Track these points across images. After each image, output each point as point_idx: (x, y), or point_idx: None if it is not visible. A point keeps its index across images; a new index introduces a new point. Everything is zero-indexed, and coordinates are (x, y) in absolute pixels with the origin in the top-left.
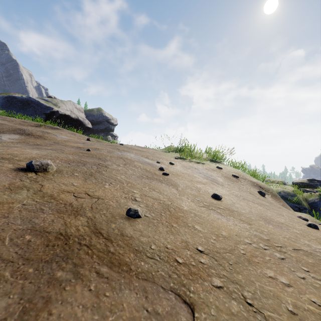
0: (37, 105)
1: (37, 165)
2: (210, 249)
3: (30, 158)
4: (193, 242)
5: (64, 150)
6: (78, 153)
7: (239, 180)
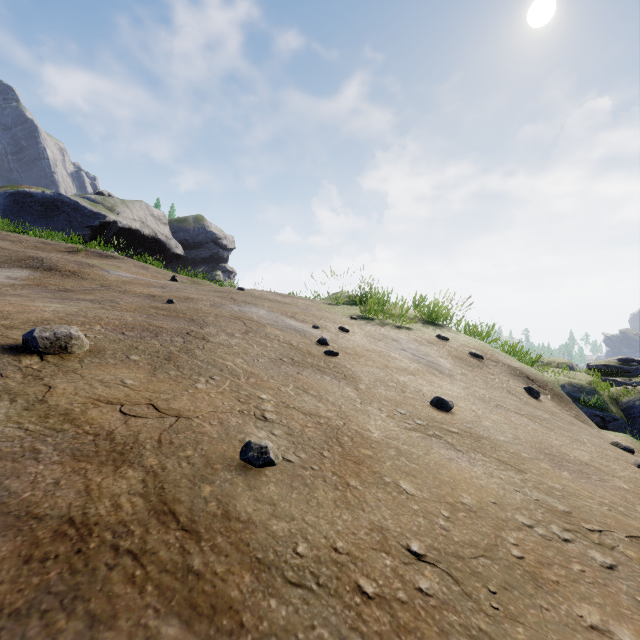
0: (75, 209)
1: (45, 338)
2: (439, 548)
3: (38, 321)
4: (398, 528)
5: (120, 302)
6: (147, 309)
7: (484, 363)
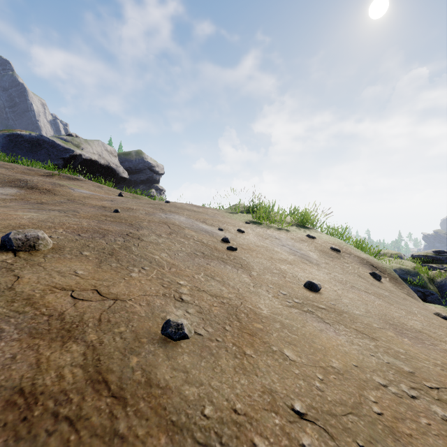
0: (52, 146)
1: (18, 239)
2: (317, 407)
3: (16, 226)
4: (284, 390)
5: (80, 211)
6: (99, 217)
7: (341, 255)
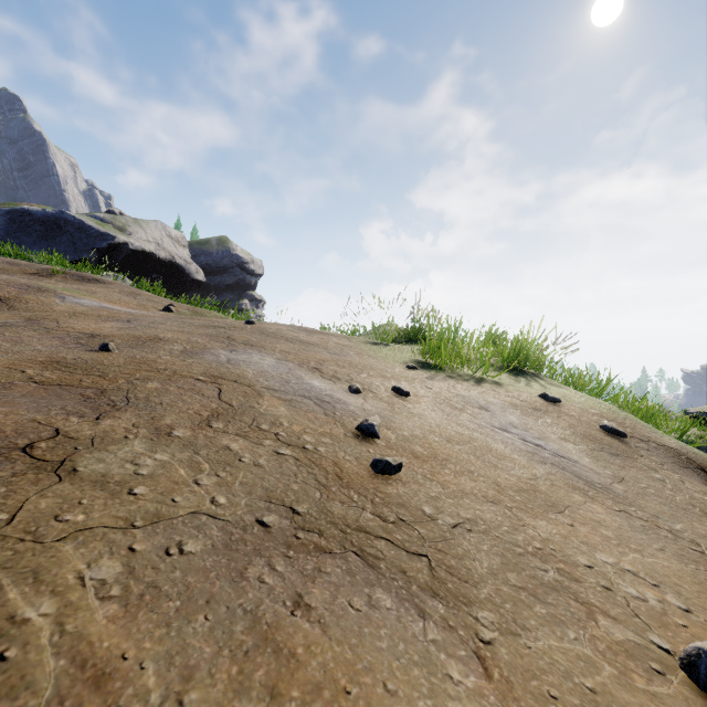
0: (80, 229)
1: None
2: None
3: None
4: None
5: None
6: (21, 369)
7: (631, 446)
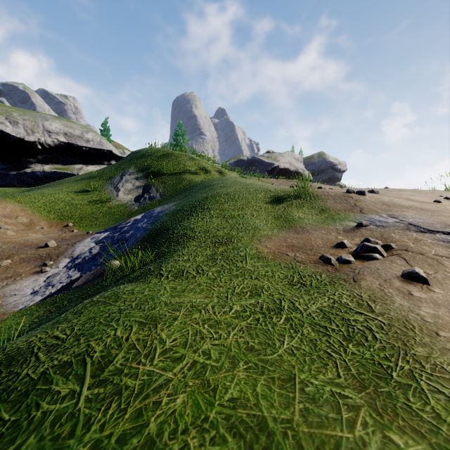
0: (260, 163)
1: (375, 191)
2: None
3: None
4: None
5: None
6: None
7: None
